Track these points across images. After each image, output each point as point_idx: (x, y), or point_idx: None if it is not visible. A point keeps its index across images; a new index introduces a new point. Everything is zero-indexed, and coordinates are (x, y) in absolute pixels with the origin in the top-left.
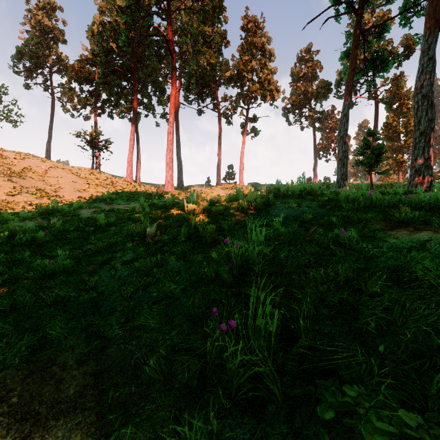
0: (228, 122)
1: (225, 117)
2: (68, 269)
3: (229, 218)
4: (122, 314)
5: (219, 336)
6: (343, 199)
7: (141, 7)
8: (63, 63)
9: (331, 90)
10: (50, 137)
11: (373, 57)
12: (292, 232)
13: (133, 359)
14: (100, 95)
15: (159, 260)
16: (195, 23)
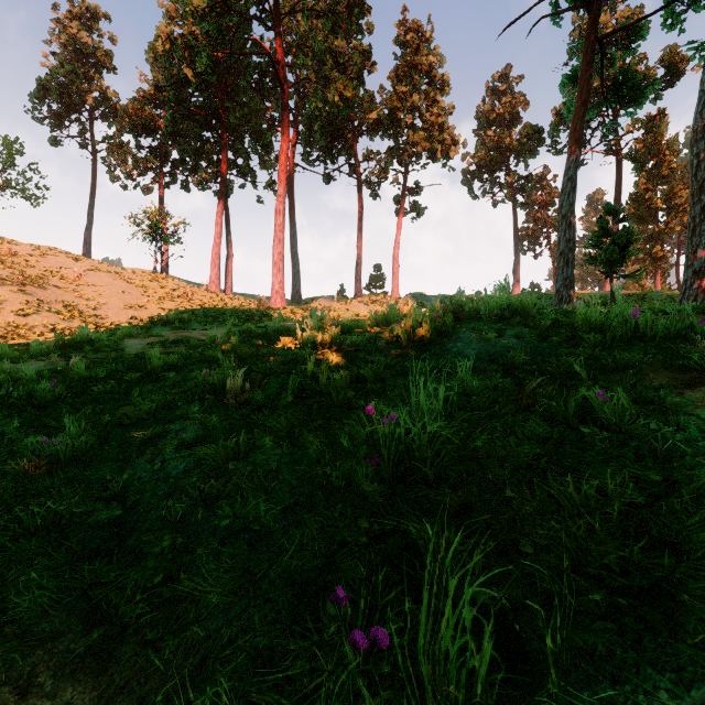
0: (374, 195)
1: (369, 187)
2: (82, 453)
3: (376, 358)
4: (161, 559)
5: (350, 658)
6: (581, 323)
7: (233, 9)
8: (111, 104)
9: (542, 140)
10: (90, 222)
11: (618, 81)
12: (491, 386)
13: (159, 695)
14: (168, 153)
15: (241, 445)
16: (320, 33)
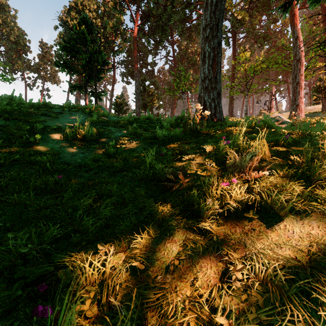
0: (31, 89)
1: (29, 87)
2: None
3: None
4: None
5: None
6: None
7: None
8: None
9: None
10: None
11: None
12: None
13: None
14: None
15: None
16: None
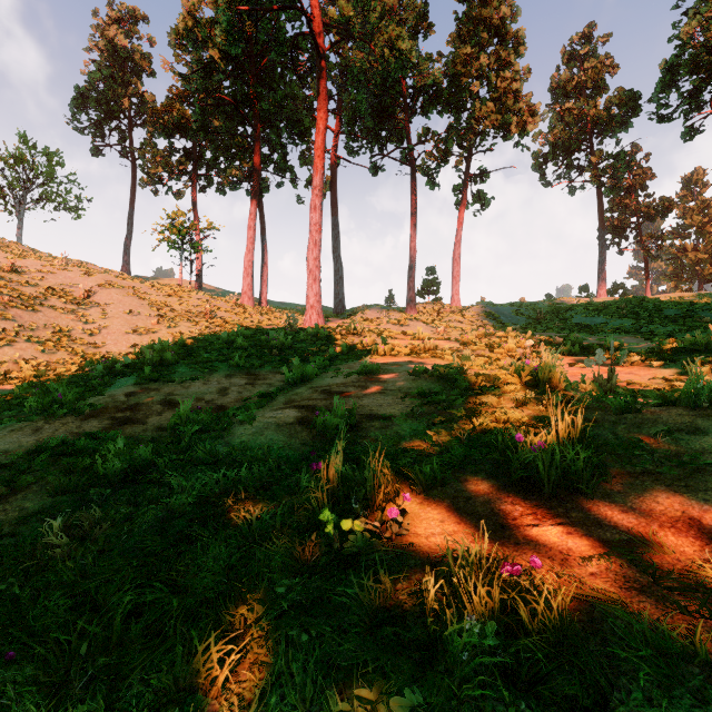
0: (431, 183)
1: (426, 173)
2: None
3: None
4: None
5: None
6: None
7: None
8: (148, 108)
9: (637, 109)
10: (130, 232)
11: None
12: None
13: None
14: (202, 154)
15: None
16: None
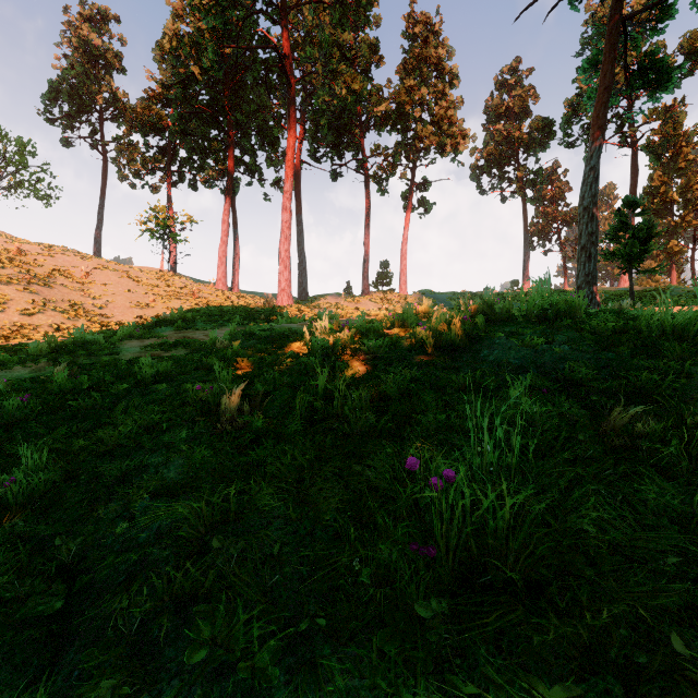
0: (382, 190)
1: (377, 182)
2: (40, 494)
3: (398, 368)
4: None
5: None
6: (651, 328)
7: (239, 3)
8: (120, 104)
9: (553, 134)
10: (101, 222)
11: (643, 65)
12: (554, 411)
13: None
14: (176, 152)
15: (232, 502)
16: (327, 28)
